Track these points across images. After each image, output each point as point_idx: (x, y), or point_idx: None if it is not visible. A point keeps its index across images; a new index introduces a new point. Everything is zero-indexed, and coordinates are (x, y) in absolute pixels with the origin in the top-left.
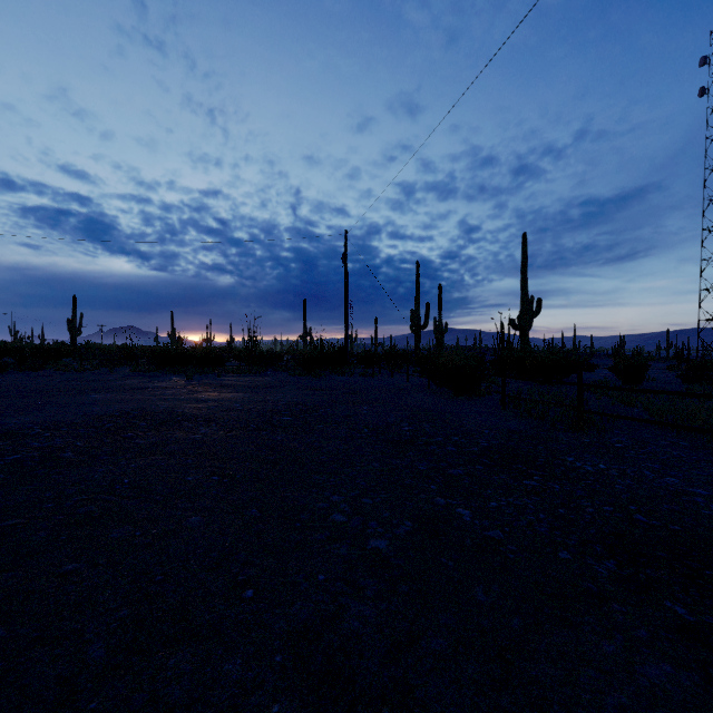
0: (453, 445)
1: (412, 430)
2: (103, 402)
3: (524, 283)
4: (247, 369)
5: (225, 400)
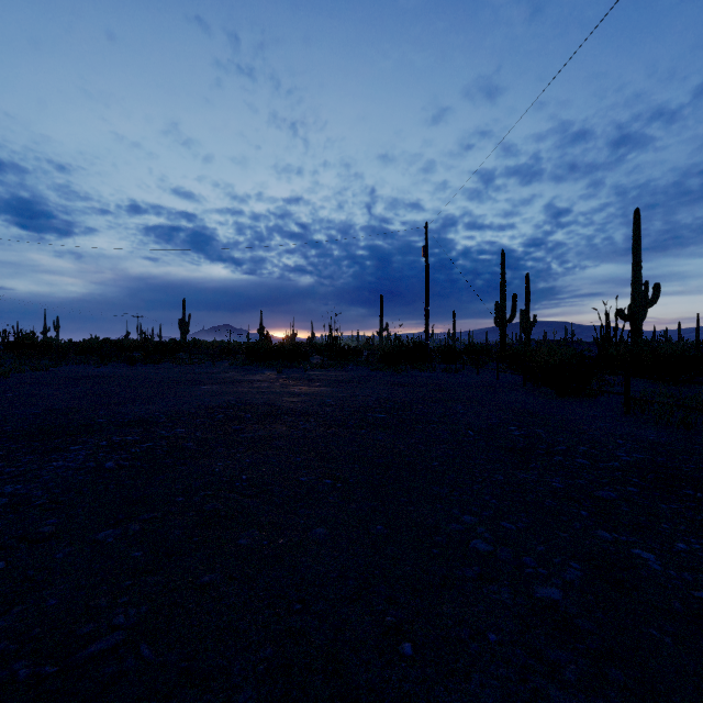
0: (583, 456)
1: (525, 435)
2: (211, 394)
3: (636, 267)
4: (330, 364)
5: (316, 394)
